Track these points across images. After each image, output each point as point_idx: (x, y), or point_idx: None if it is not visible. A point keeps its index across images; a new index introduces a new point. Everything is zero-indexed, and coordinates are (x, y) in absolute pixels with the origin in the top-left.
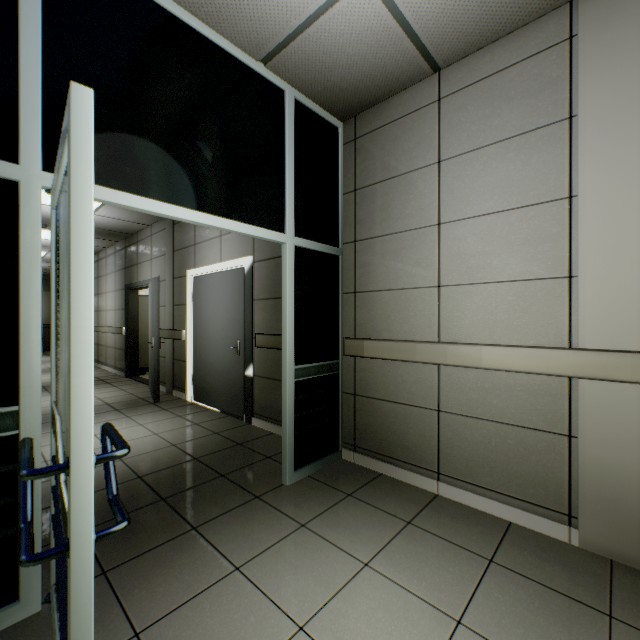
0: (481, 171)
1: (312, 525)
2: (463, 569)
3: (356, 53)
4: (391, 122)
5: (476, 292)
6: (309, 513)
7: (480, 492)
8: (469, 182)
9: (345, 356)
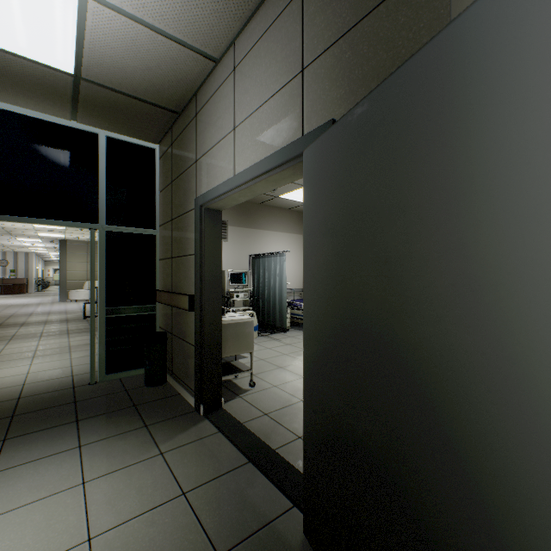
0: None
1: None
2: None
3: None
4: None
5: None
6: None
7: None
8: None
9: None
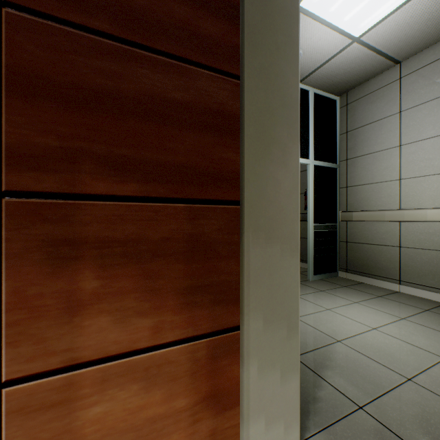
0: (427, 114)
1: (326, 291)
2: (409, 310)
3: (349, 67)
4: (369, 93)
5: (423, 181)
6: (324, 288)
7: (426, 289)
8: (419, 121)
9: (340, 222)
